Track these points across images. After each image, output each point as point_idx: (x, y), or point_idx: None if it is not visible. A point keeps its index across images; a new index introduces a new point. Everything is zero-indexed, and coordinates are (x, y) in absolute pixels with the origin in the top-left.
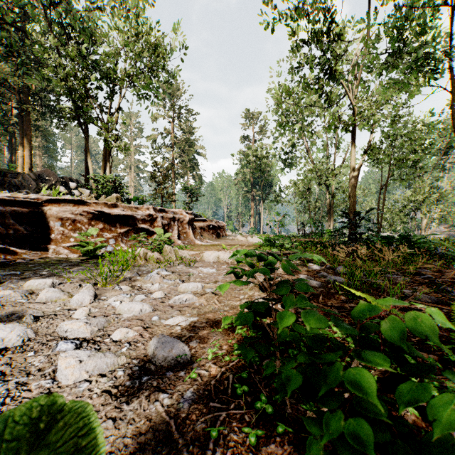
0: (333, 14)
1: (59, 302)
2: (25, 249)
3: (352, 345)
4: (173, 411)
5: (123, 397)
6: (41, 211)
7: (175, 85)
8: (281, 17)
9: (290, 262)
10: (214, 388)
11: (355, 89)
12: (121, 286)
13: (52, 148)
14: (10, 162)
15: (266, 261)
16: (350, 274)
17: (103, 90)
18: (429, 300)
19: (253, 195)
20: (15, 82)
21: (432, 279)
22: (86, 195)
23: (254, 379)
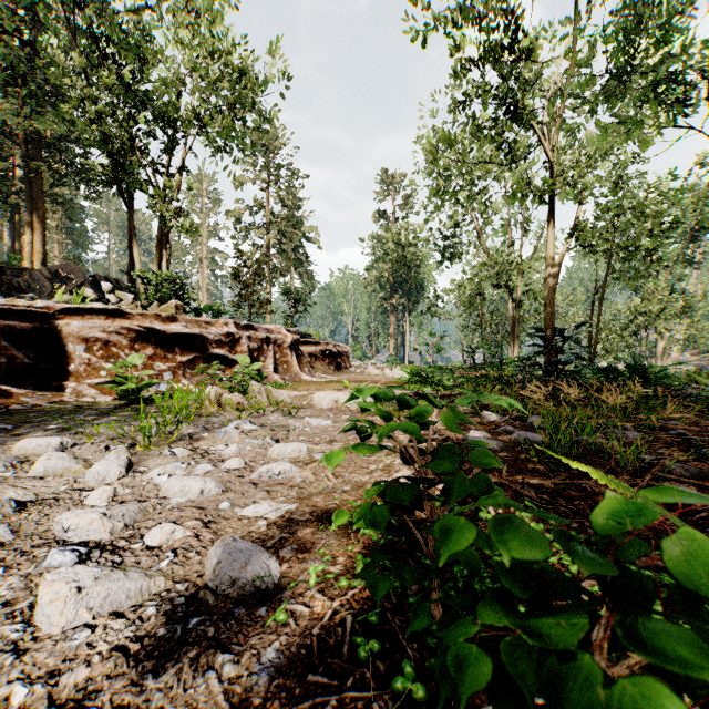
0: (519, 17)
1: (67, 476)
2: (26, 389)
3: (566, 556)
4: (238, 690)
5: (149, 660)
6: (53, 327)
7: (272, 132)
8: (438, 21)
9: (457, 411)
10: (318, 642)
11: (553, 135)
12: (174, 448)
13: (78, 231)
14: (12, 252)
15: (414, 410)
16: (551, 429)
17: (157, 138)
18: (685, 472)
19: (393, 304)
20: (20, 125)
21: (687, 436)
22: (127, 302)
23: (392, 623)
